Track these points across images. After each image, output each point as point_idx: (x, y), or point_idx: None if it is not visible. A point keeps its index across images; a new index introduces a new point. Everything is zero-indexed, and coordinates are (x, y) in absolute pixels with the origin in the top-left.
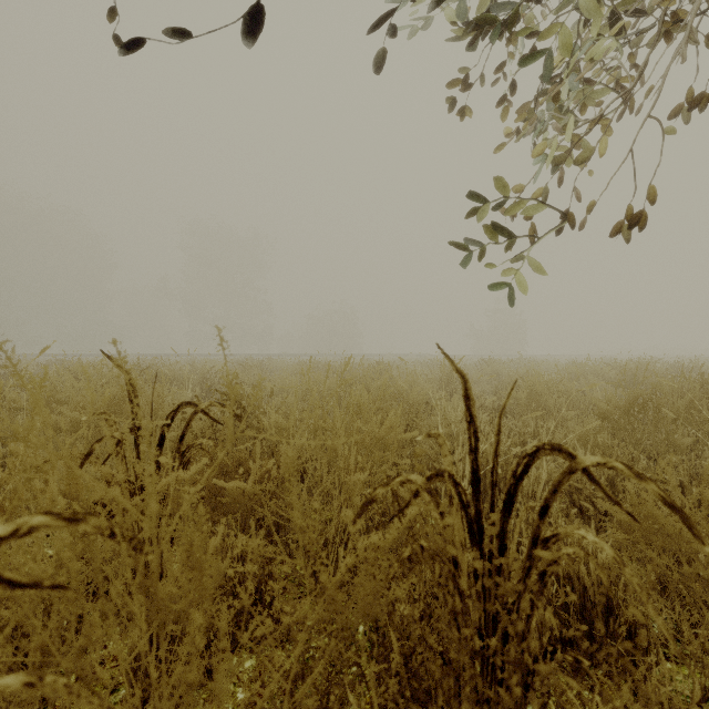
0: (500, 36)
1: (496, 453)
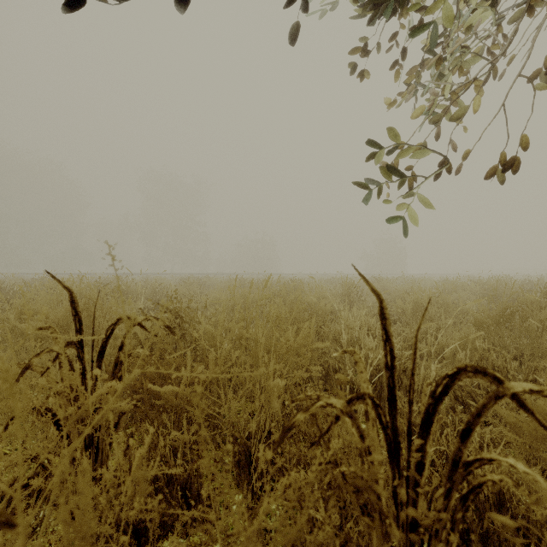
0: (392, 12)
1: (413, 372)
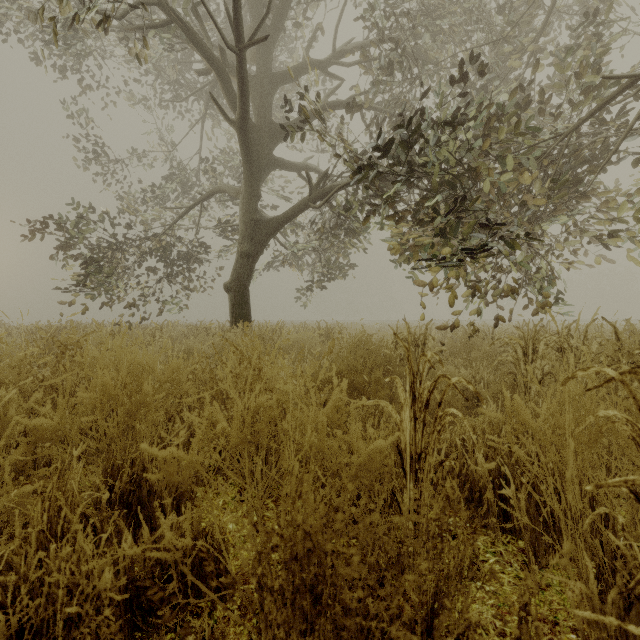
0: None
1: None
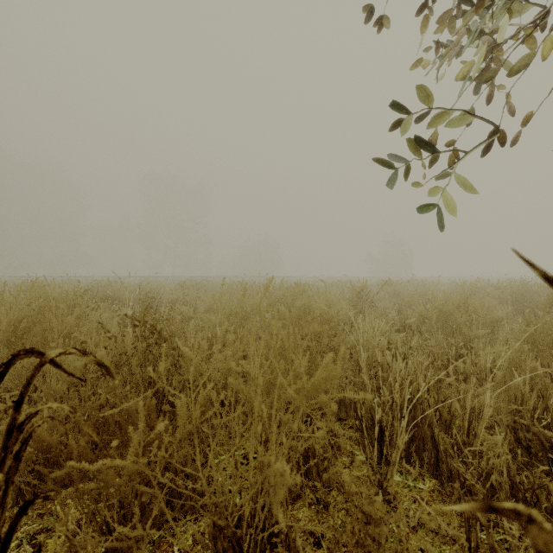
0: None
1: None
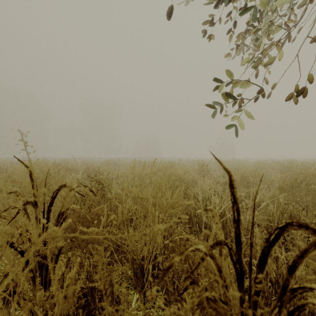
0: (229, 2)
1: (252, 224)
